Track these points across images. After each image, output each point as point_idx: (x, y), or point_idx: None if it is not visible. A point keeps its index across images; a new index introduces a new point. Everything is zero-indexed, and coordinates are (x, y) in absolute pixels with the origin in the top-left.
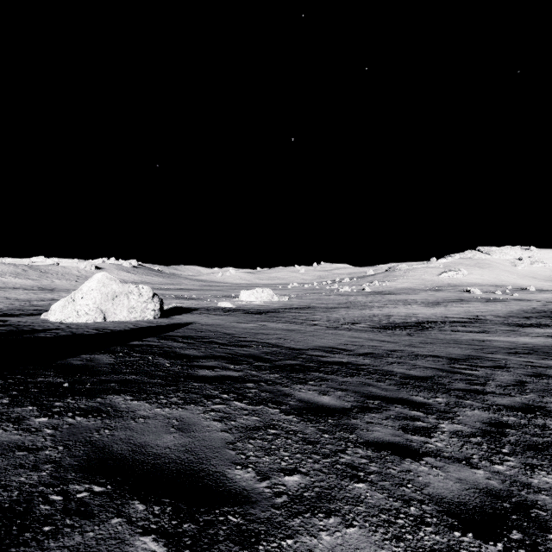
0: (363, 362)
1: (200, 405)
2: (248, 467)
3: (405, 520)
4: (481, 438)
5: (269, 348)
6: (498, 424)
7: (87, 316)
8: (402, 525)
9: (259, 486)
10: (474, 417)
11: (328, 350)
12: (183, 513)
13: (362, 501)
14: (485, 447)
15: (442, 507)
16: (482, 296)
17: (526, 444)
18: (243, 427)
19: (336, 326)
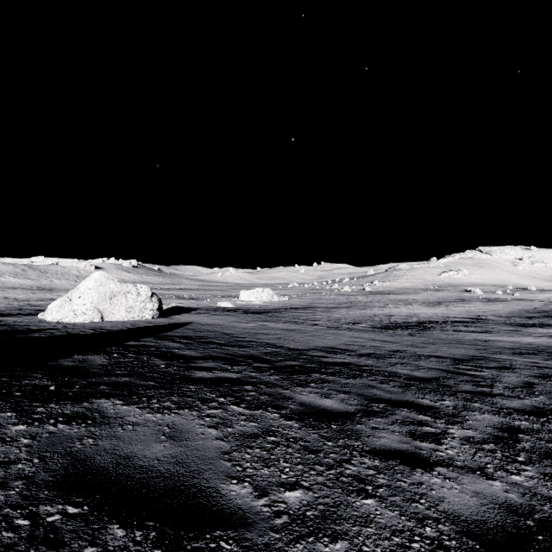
0: (365, 363)
1: (195, 410)
2: (245, 480)
3: (421, 544)
4: (494, 445)
5: (269, 349)
6: (510, 429)
7: (84, 316)
8: (418, 550)
9: (256, 504)
10: (485, 422)
11: (329, 350)
12: (168, 539)
13: (372, 521)
14: (499, 455)
15: (461, 527)
16: (483, 296)
17: (542, 451)
18: (240, 434)
19: (337, 326)
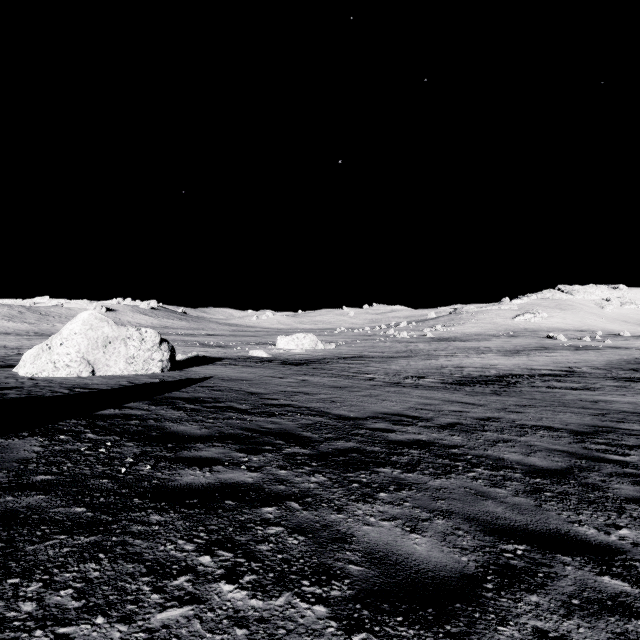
0: (452, 441)
1: (122, 618)
2: None
3: None
4: None
5: (310, 418)
6: None
7: (68, 369)
8: None
9: None
10: None
11: (395, 419)
12: None
13: None
14: None
15: None
16: (568, 343)
17: None
18: None
19: (398, 381)
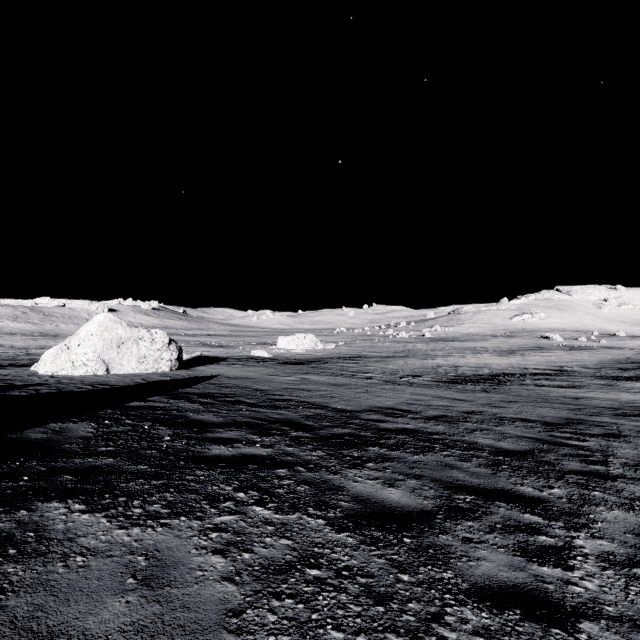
0: (435, 430)
1: (196, 518)
2: None
3: None
4: None
5: (311, 410)
6: None
7: (85, 368)
8: None
9: None
10: (619, 524)
11: (387, 412)
12: None
13: None
14: None
15: None
16: (564, 343)
17: None
18: (263, 566)
19: (394, 379)
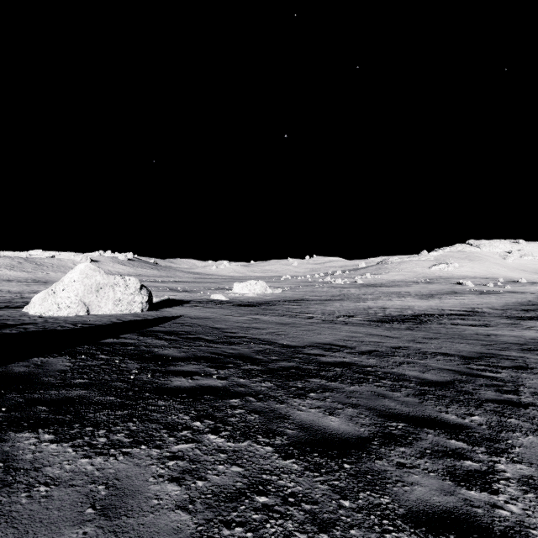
0: (368, 363)
1: (155, 446)
2: None
3: None
4: None
5: (261, 346)
6: None
7: (69, 310)
8: None
9: None
10: (535, 449)
11: (326, 347)
12: None
13: None
14: None
15: None
16: (475, 288)
17: None
18: (215, 493)
19: (332, 319)
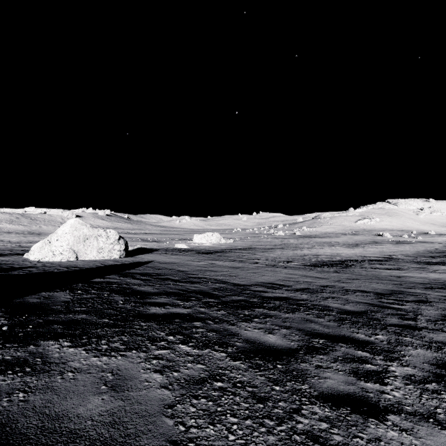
0: (301, 297)
1: (142, 351)
2: None
3: None
4: (436, 384)
5: (217, 284)
6: (445, 366)
7: (61, 256)
8: None
9: None
10: (420, 358)
11: (268, 286)
12: None
13: None
14: (444, 396)
15: None
16: (392, 239)
17: None
18: (186, 380)
19: (274, 264)
